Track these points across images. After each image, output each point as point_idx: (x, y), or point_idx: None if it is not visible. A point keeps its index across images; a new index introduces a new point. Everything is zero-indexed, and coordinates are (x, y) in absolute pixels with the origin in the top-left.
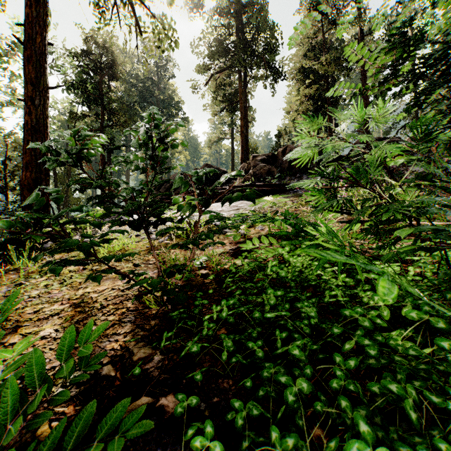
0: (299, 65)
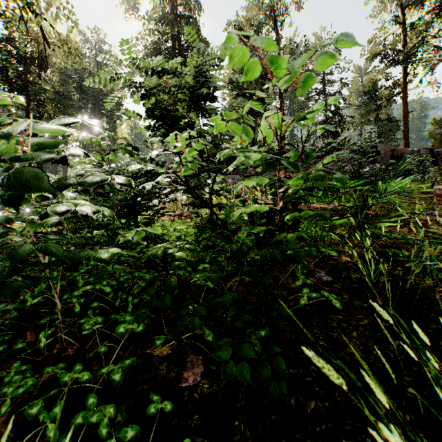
0: (228, 77)
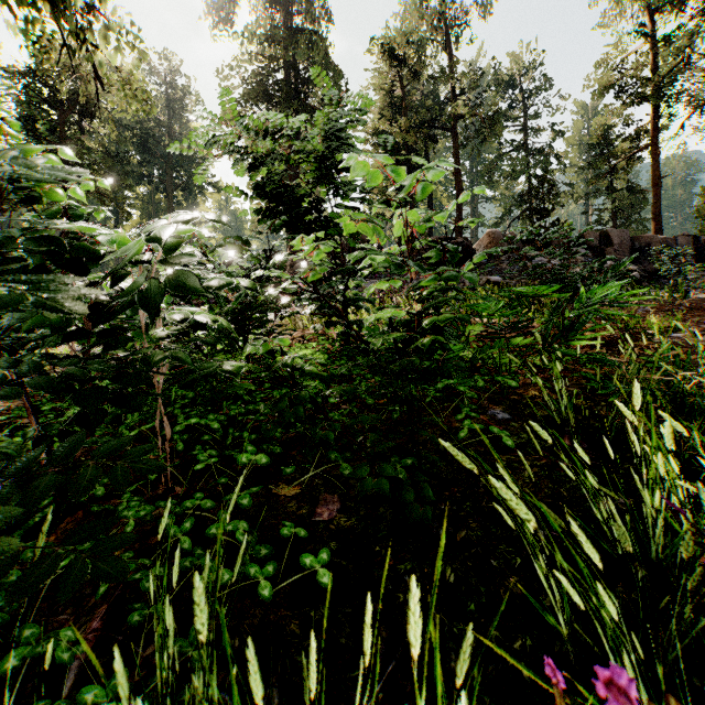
0: (373, 126)
